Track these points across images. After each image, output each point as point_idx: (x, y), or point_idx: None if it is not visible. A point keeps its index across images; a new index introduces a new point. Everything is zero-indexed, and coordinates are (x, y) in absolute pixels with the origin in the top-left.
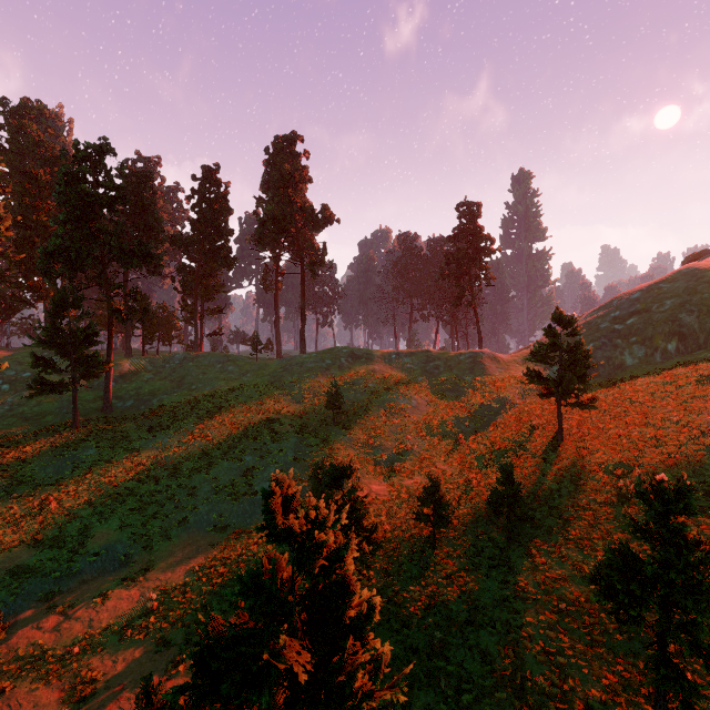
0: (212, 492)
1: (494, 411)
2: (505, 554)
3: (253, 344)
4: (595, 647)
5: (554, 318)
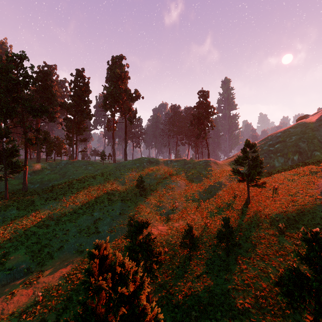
0: (77, 232)
1: (216, 188)
2: (226, 263)
3: (101, 156)
4: (276, 317)
5: (245, 144)
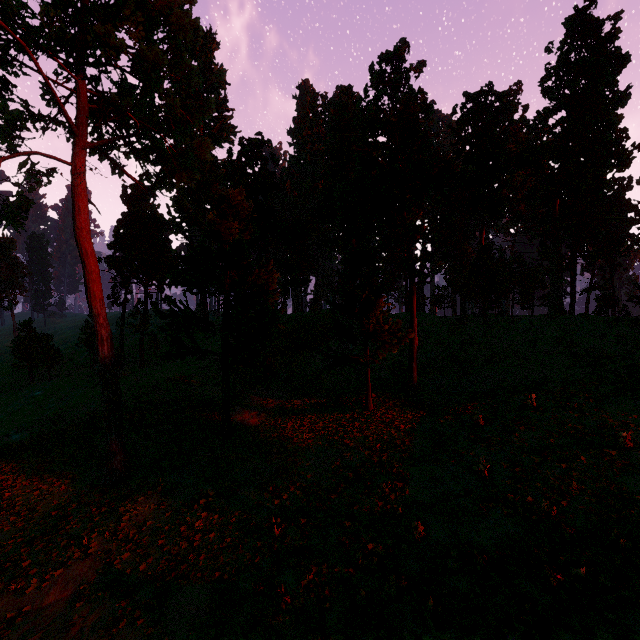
0: None
1: None
2: None
3: None
4: None
5: None
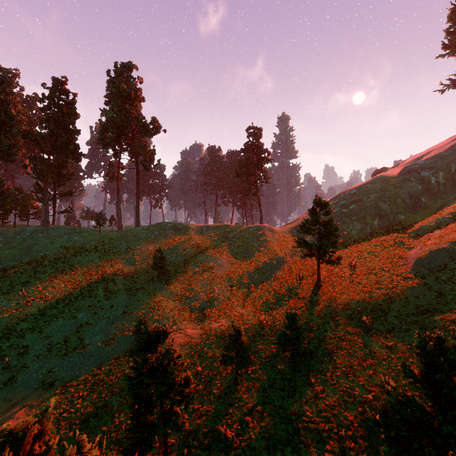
0: (44, 349)
1: (273, 266)
2: (292, 384)
3: (96, 219)
4: None
5: (315, 203)
